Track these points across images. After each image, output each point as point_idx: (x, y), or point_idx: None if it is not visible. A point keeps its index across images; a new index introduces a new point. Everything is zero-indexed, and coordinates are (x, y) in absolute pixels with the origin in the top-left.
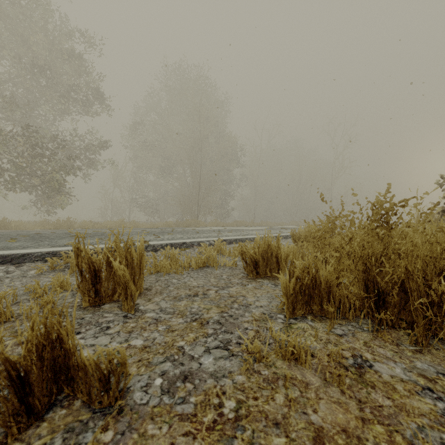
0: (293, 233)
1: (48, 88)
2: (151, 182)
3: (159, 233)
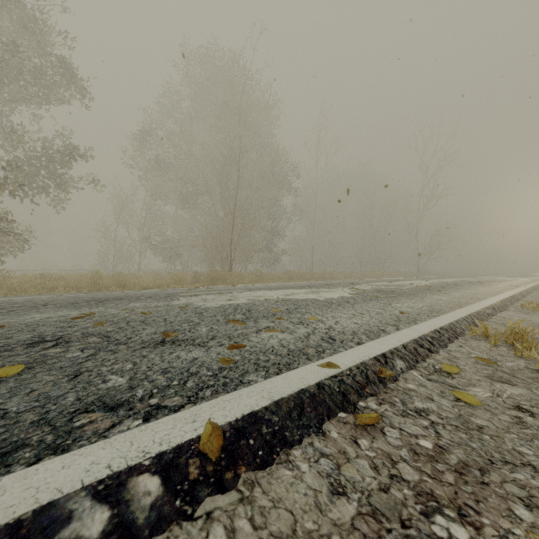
0: None
1: None
2: (169, 216)
3: (6, 349)
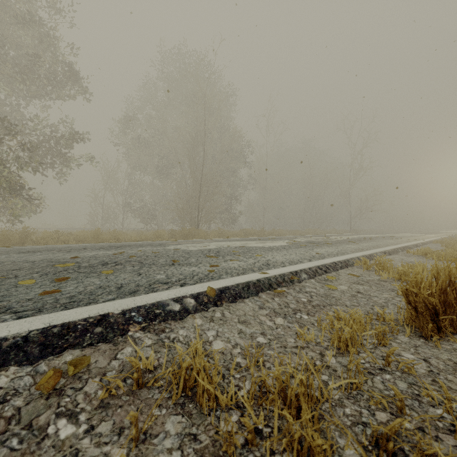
0: (410, 287)
1: (4, 61)
2: (147, 184)
3: (94, 266)
